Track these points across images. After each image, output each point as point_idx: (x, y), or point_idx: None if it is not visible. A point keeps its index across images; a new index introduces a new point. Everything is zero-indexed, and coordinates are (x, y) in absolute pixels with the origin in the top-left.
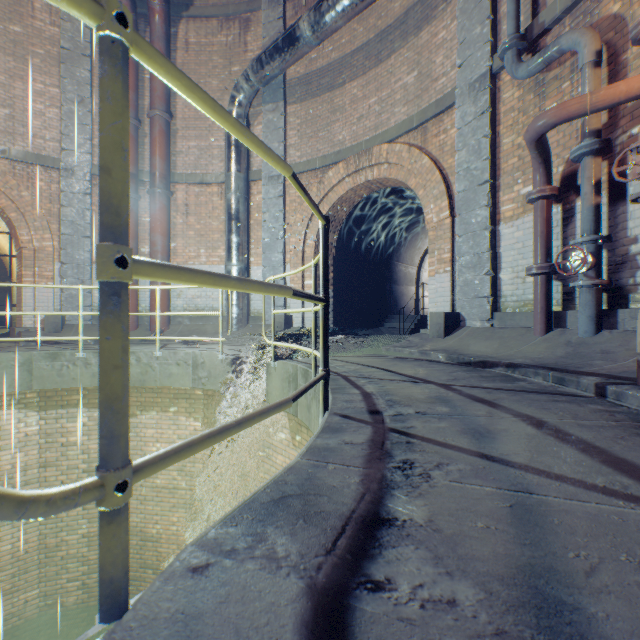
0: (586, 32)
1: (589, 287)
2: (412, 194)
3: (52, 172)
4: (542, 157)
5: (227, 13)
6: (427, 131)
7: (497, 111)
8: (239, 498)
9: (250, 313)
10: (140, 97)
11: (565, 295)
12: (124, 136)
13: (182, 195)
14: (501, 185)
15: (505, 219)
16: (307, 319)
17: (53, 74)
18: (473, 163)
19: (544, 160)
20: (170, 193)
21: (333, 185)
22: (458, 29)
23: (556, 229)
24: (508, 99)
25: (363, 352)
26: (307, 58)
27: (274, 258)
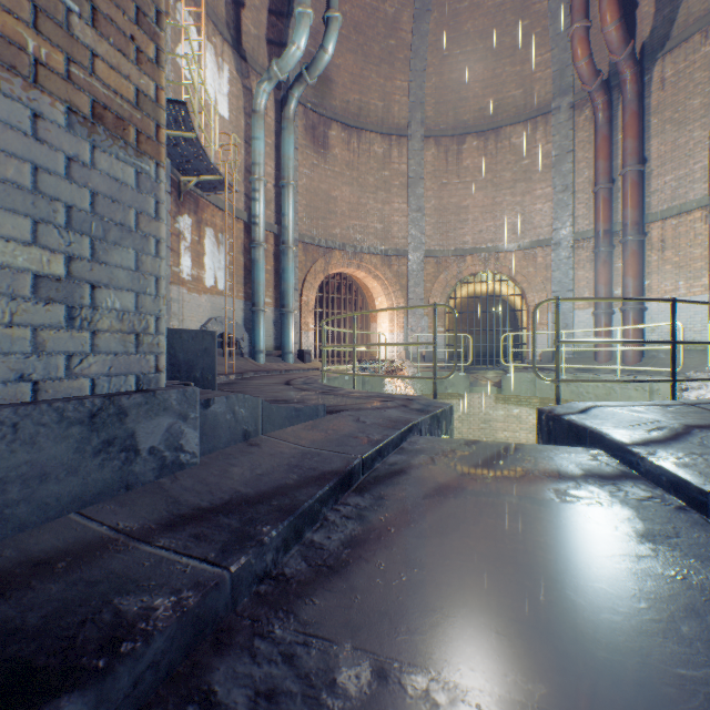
0: None
1: None
2: None
3: (545, 249)
4: None
5: None
6: None
7: None
8: None
9: None
10: (612, 159)
11: None
12: (558, 319)
13: (655, 232)
14: None
15: None
16: None
17: (546, 179)
18: None
19: None
20: (640, 236)
21: None
22: None
23: None
24: None
25: None
26: None
27: None
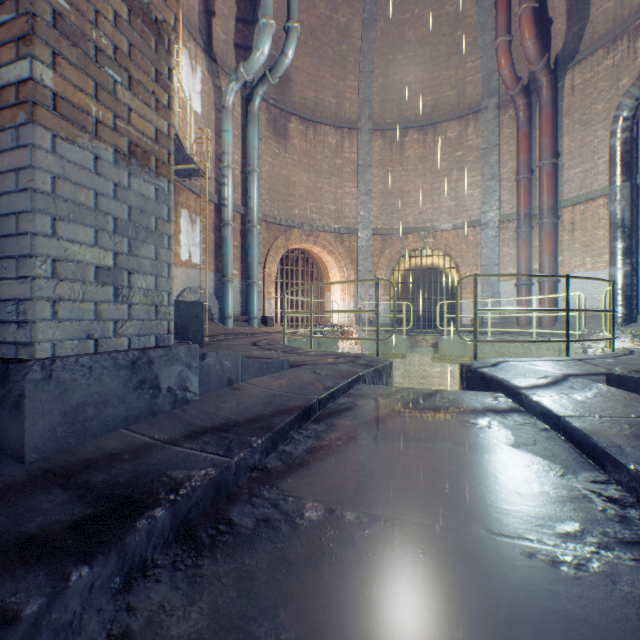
0: None
1: None
2: None
3: (476, 229)
4: None
5: (612, 37)
6: None
7: None
8: None
9: (639, 312)
10: (531, 153)
11: None
12: (476, 292)
13: (567, 216)
14: None
15: None
16: None
17: (476, 168)
18: None
19: None
20: (554, 219)
21: None
22: None
23: None
24: None
25: None
26: None
27: None
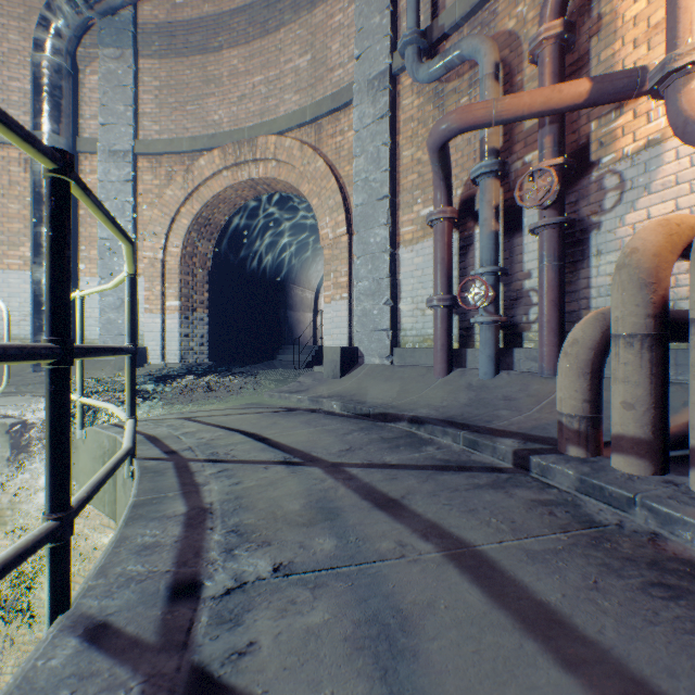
0: (486, 40)
1: (489, 324)
2: (308, 207)
3: None
4: (444, 173)
5: None
6: (322, 129)
7: (397, 118)
8: (32, 646)
9: None
10: None
11: (464, 331)
12: None
13: None
14: (401, 203)
15: (405, 242)
16: (170, 353)
17: None
18: (372, 173)
19: (446, 177)
20: None
21: (206, 177)
22: (356, 14)
23: (455, 258)
24: (408, 107)
25: (246, 395)
26: (170, 1)
27: (118, 267)
